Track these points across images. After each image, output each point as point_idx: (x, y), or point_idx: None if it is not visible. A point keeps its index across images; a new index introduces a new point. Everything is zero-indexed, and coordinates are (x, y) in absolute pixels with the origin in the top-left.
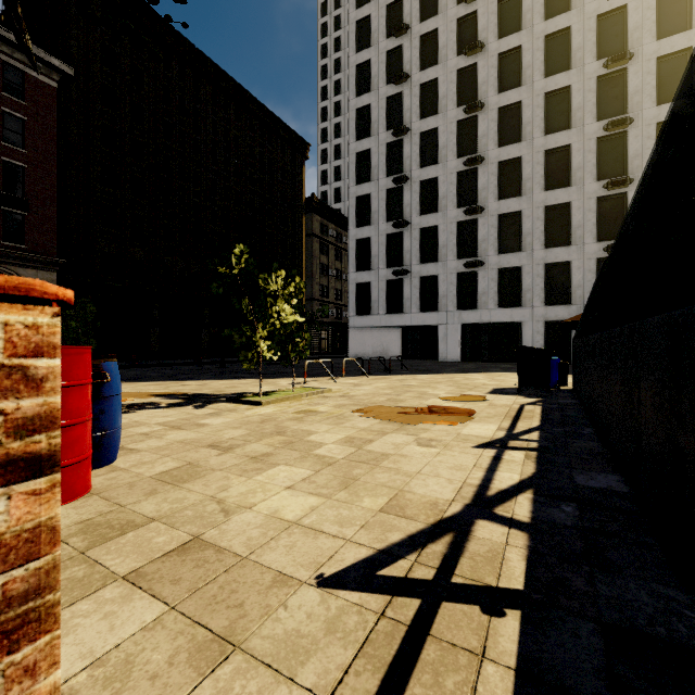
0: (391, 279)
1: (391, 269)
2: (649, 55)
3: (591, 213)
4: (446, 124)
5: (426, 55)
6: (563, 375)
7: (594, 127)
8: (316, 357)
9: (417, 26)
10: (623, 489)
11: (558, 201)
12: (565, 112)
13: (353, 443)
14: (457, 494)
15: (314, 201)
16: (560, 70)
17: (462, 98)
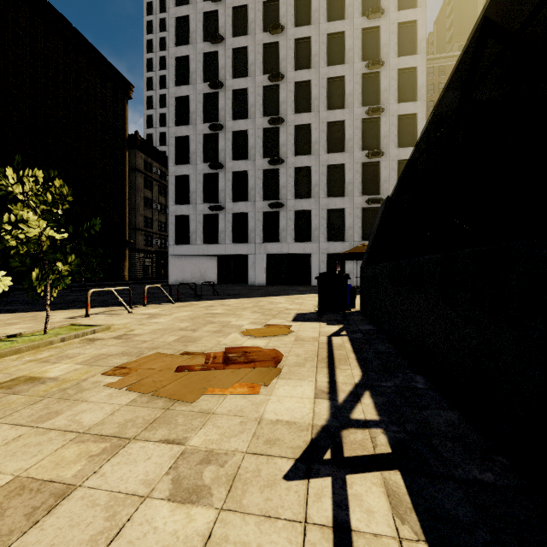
0: (208, 213)
1: (208, 205)
2: (393, 66)
3: (358, 174)
4: (255, 87)
5: (238, 25)
6: (352, 298)
7: (360, 110)
8: (138, 283)
9: None
10: None
11: (337, 162)
12: (341, 95)
13: None
14: None
15: (137, 138)
16: (338, 63)
17: (267, 68)
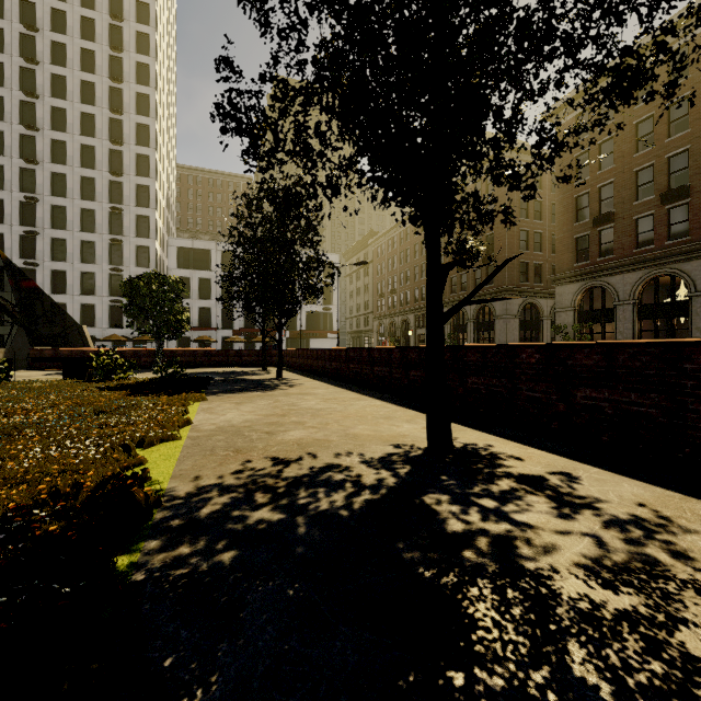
0: None
1: None
2: (133, 212)
3: (106, 281)
4: (11, 200)
5: None
6: None
7: (108, 237)
8: None
9: None
10: None
11: (89, 270)
12: (93, 222)
13: None
14: None
15: None
16: (91, 198)
17: (25, 186)
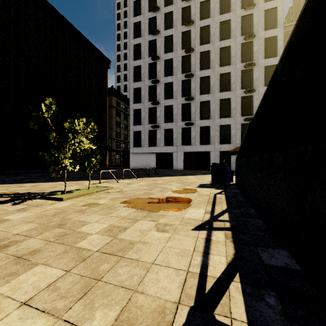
0: (151, 130)
1: (151, 125)
2: (261, 37)
3: (239, 103)
4: (177, 57)
5: (167, 23)
6: (231, 176)
7: (240, 65)
8: (113, 168)
9: (163, 8)
10: (296, 266)
11: (225, 97)
12: (228, 57)
13: (111, 232)
14: (183, 291)
15: (113, 89)
16: (226, 38)
17: (184, 45)
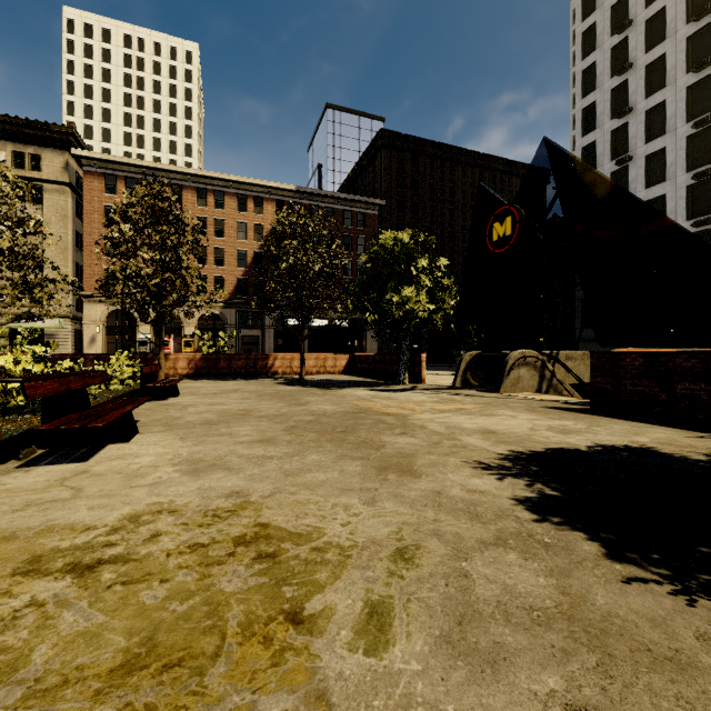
0: None
1: None
2: None
3: None
4: (674, 142)
5: (653, 81)
6: None
7: None
8: None
9: (642, 58)
10: None
11: None
12: None
13: None
14: None
15: (555, 220)
16: None
17: (693, 111)
